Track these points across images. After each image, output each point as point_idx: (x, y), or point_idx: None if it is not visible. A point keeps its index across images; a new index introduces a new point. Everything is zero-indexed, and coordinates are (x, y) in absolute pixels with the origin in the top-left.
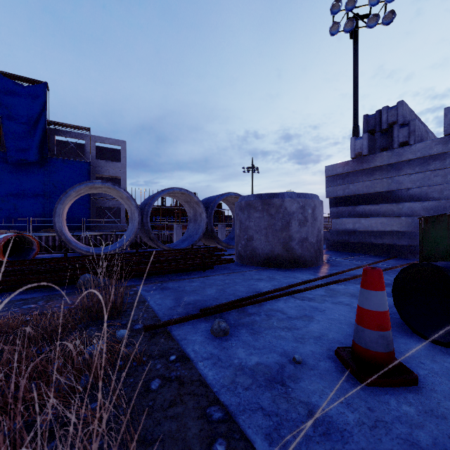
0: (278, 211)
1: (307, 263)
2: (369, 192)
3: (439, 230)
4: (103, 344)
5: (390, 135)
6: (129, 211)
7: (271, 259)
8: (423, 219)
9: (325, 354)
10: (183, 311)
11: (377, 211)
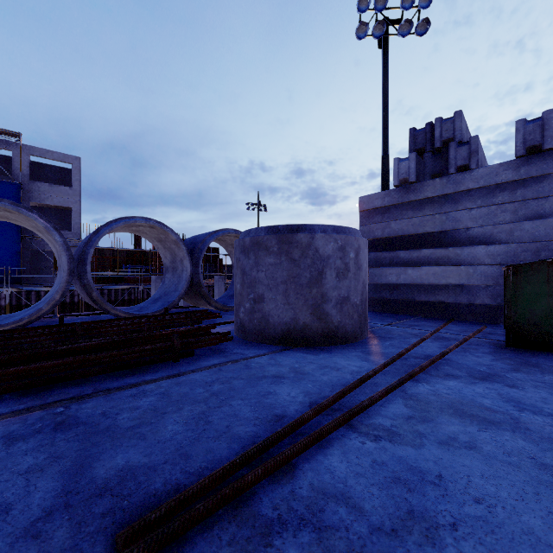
0: (305, 255)
1: (349, 336)
2: (417, 232)
3: (534, 284)
4: None
5: (444, 156)
6: (55, 254)
7: (293, 332)
8: (512, 267)
9: None
10: (62, 545)
11: (429, 258)
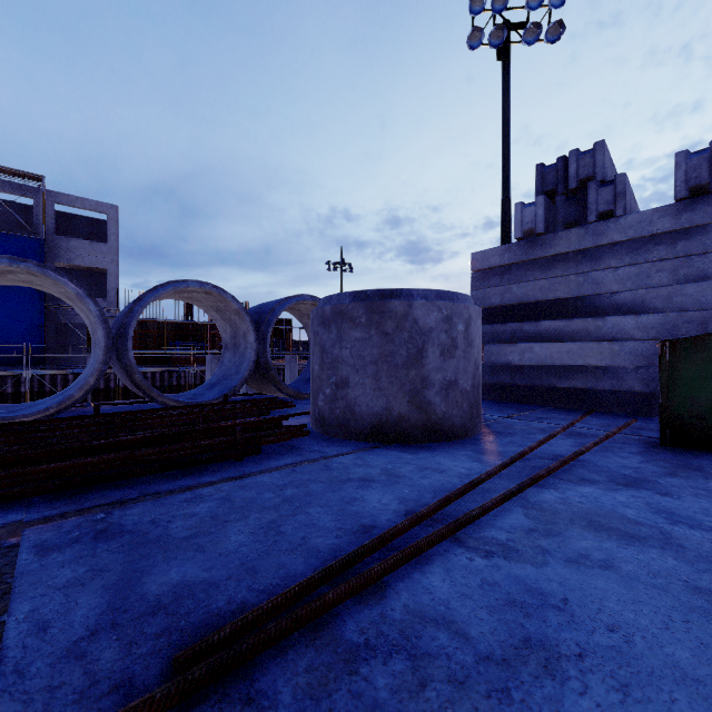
0: (401, 327)
1: (456, 431)
2: (546, 298)
3: (698, 364)
4: None
5: (582, 200)
6: (89, 328)
7: (385, 425)
8: (668, 343)
9: None
10: (111, 667)
11: (561, 331)
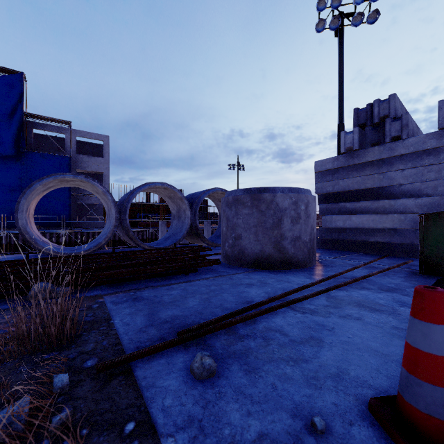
0: (269, 208)
1: (300, 264)
2: (360, 188)
3: (441, 228)
4: (25, 404)
5: (382, 129)
6: (106, 208)
7: (261, 259)
8: (424, 215)
9: (355, 410)
10: (156, 335)
11: (369, 208)
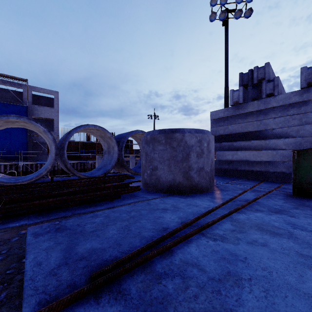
0: (179, 145)
1: (203, 189)
2: (243, 131)
3: (309, 160)
4: None
5: (259, 88)
6: (48, 144)
7: (173, 186)
8: (296, 151)
9: None
10: (66, 279)
11: (250, 145)
